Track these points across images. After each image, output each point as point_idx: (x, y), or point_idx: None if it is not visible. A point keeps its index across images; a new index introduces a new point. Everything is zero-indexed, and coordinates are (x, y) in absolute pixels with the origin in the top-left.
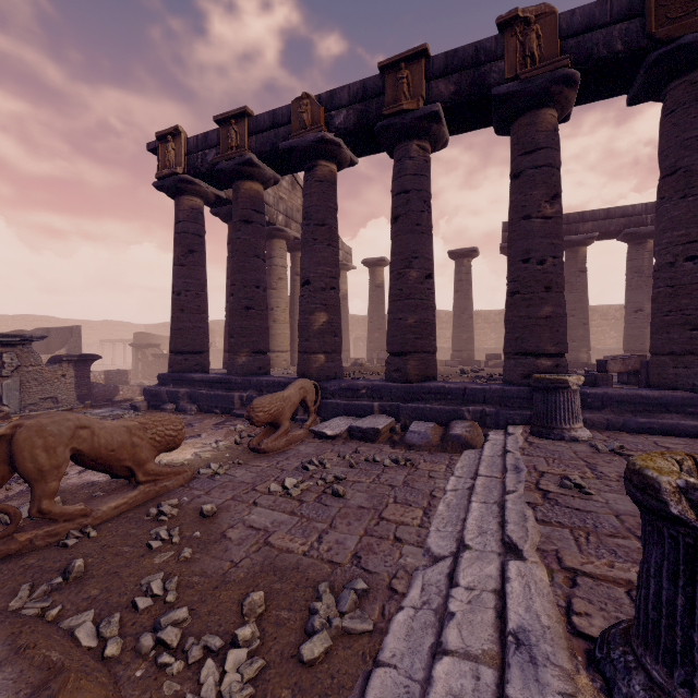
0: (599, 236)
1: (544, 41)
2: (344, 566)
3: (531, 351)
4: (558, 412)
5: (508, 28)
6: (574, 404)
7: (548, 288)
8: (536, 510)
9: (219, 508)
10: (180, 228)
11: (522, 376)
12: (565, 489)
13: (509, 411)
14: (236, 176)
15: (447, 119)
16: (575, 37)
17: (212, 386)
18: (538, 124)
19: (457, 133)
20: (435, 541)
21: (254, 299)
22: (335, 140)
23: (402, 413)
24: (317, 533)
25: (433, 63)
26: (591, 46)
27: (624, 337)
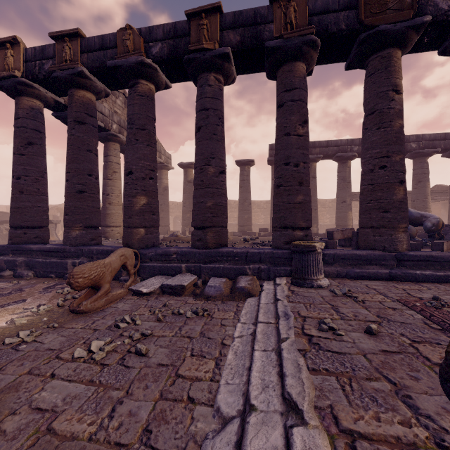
0: (323, 156)
1: (299, 15)
2: (131, 448)
3: (290, 226)
4: (309, 268)
5: (276, 2)
6: (319, 262)
7: (300, 183)
8: (306, 358)
9: (7, 388)
10: (19, 123)
11: (285, 243)
12: (323, 332)
13: (277, 268)
14: (70, 84)
15: (235, 61)
16: (317, 16)
17: (48, 255)
18: (294, 72)
19: (242, 74)
20: (224, 398)
21: (87, 184)
22: (152, 64)
23: (203, 272)
24: (111, 405)
25: (225, 18)
26: (327, 23)
27: (336, 217)
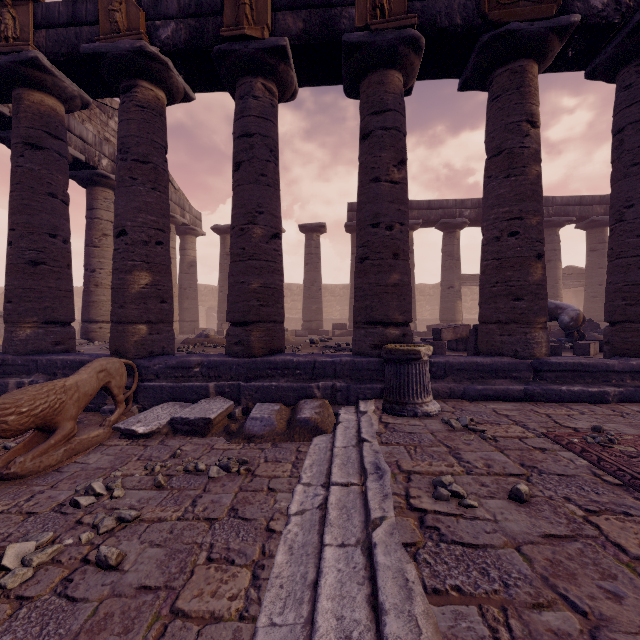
0: (423, 223)
1: None
2: None
3: (381, 320)
4: (411, 386)
5: None
6: (425, 376)
7: (395, 255)
8: (419, 564)
9: None
10: None
11: (372, 347)
12: (442, 501)
13: (360, 385)
14: (15, 79)
15: (296, 63)
16: (421, 1)
17: None
18: (386, 85)
19: (306, 85)
20: None
21: (47, 251)
22: (160, 56)
23: (244, 394)
24: None
25: None
26: (435, 13)
27: (440, 309)
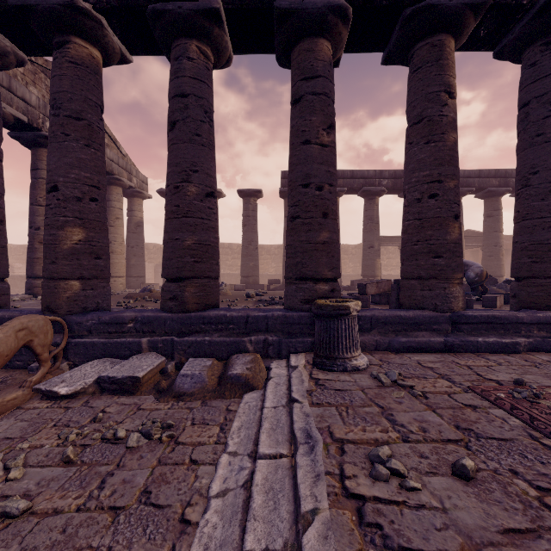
0: (347, 190)
1: None
2: None
3: (311, 276)
4: (341, 341)
5: None
6: (354, 330)
7: (325, 214)
8: None
9: None
10: None
11: (303, 301)
12: (380, 482)
13: (292, 339)
14: None
15: (230, 28)
16: None
17: None
18: (316, 52)
19: (241, 52)
20: None
21: None
22: (93, 12)
23: (177, 349)
24: None
25: None
26: None
27: (362, 266)
